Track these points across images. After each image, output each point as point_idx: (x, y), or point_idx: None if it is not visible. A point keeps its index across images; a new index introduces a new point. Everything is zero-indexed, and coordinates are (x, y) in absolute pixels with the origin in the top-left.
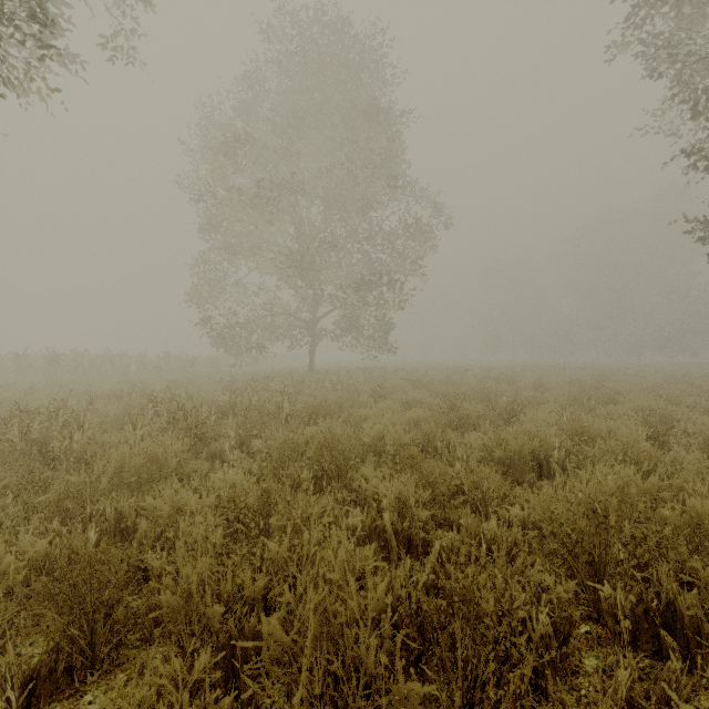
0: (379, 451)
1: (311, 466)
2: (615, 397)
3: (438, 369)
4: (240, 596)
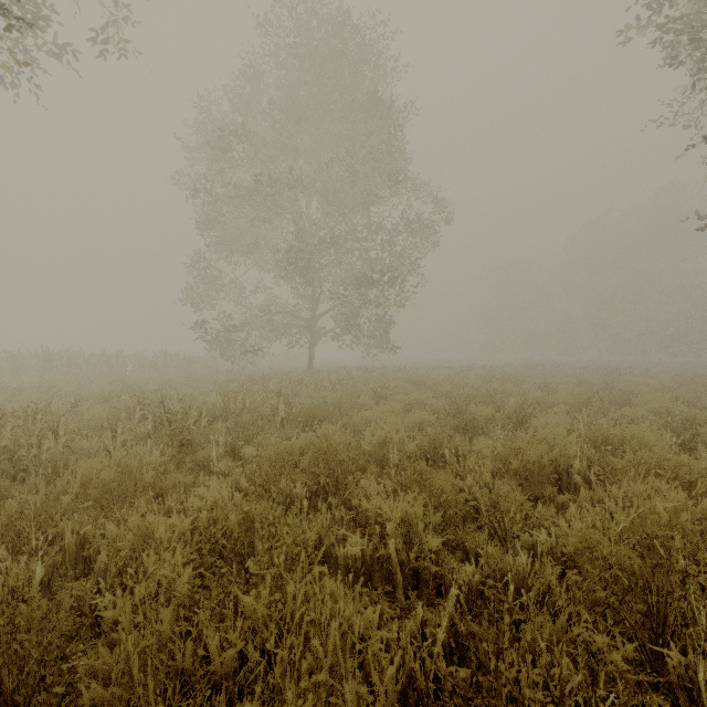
0: (381, 460)
1: (306, 479)
2: (628, 398)
3: (439, 368)
4: (209, 661)
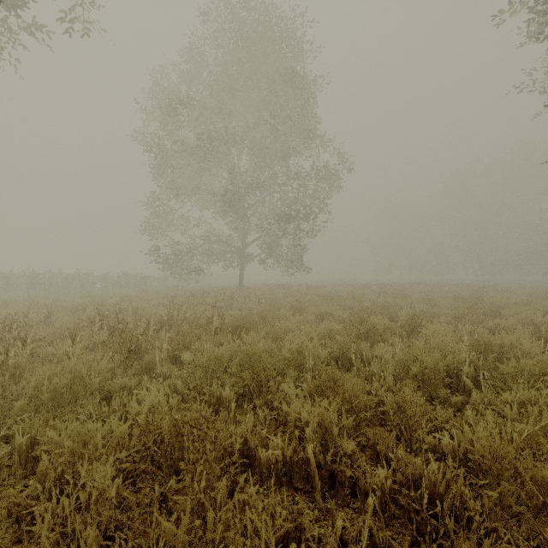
0: (298, 364)
1: (234, 383)
2: (497, 310)
3: (342, 286)
4: None
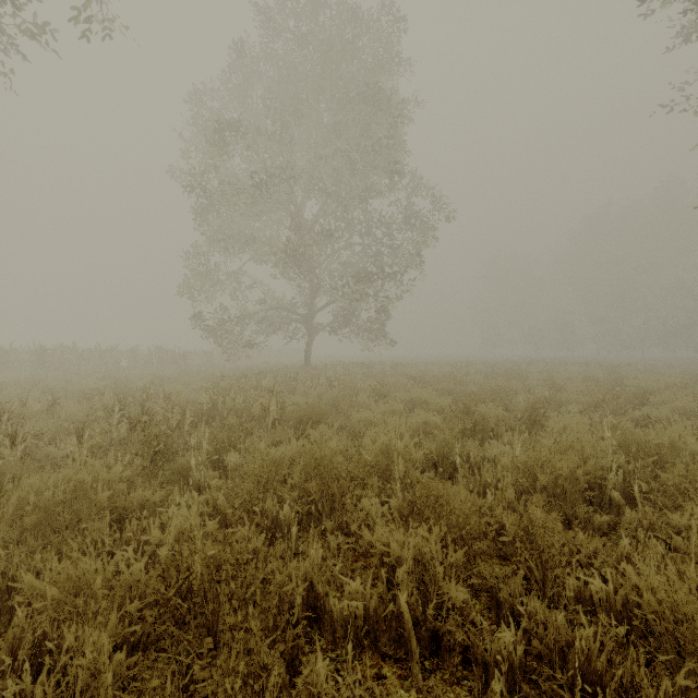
0: (384, 470)
1: (296, 497)
2: (644, 396)
3: (438, 364)
4: None
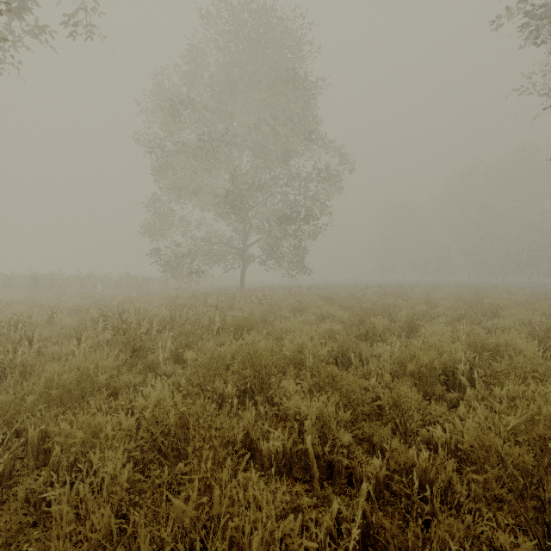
0: (298, 363)
1: (236, 380)
2: (496, 311)
3: (343, 287)
4: None
